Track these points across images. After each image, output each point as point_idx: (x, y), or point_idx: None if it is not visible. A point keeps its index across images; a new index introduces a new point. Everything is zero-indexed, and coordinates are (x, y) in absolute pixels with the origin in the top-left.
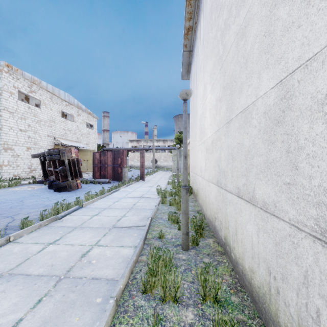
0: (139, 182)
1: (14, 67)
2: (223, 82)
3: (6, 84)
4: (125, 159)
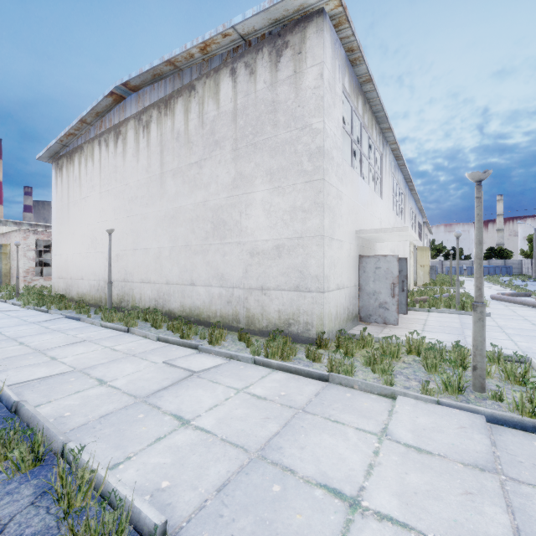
0: None
1: None
2: (131, 227)
3: None
4: None
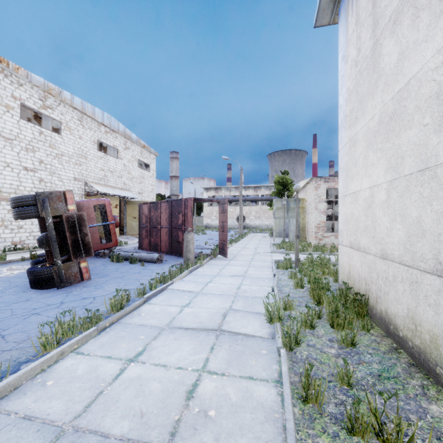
0: (217, 260)
1: (12, 63)
2: None
3: None
4: (190, 216)
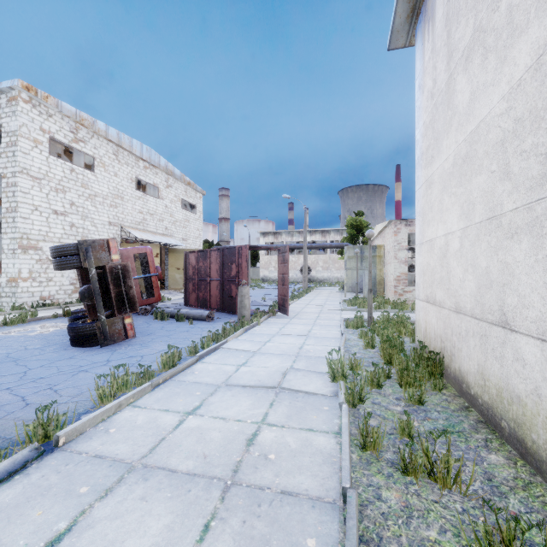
0: (276, 318)
1: (41, 91)
2: None
3: (25, 123)
4: (245, 266)
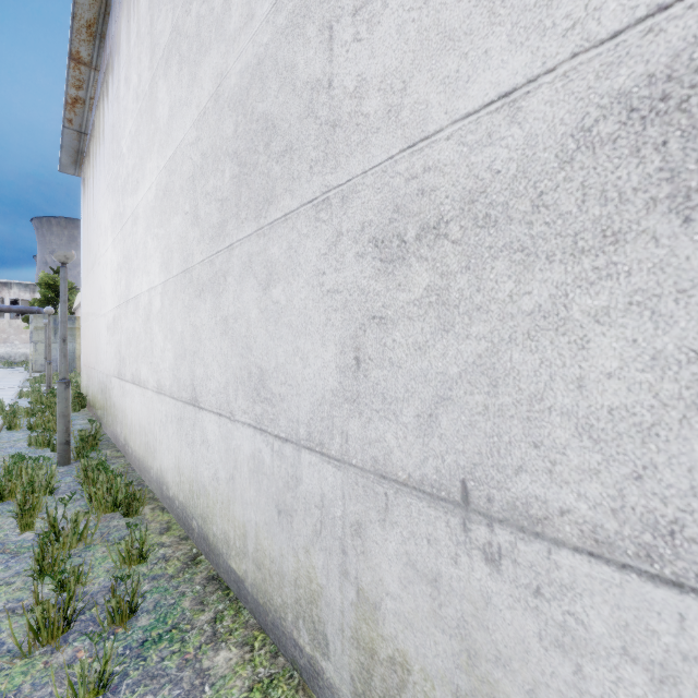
0: None
1: None
2: (124, 250)
3: None
4: None
